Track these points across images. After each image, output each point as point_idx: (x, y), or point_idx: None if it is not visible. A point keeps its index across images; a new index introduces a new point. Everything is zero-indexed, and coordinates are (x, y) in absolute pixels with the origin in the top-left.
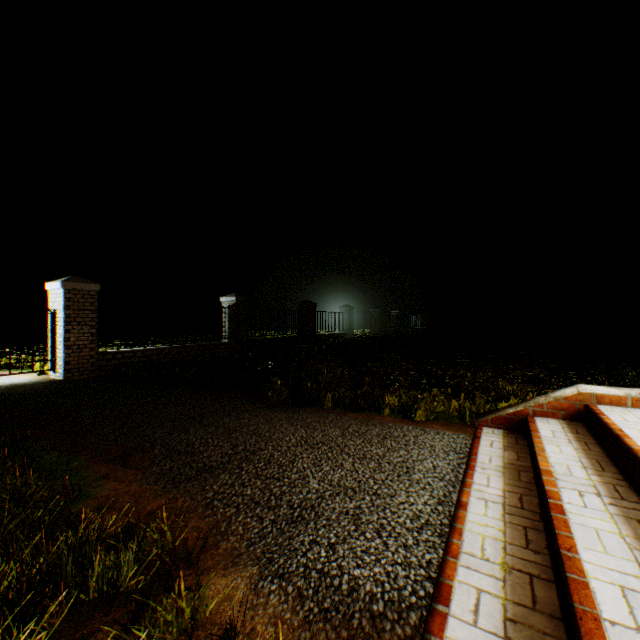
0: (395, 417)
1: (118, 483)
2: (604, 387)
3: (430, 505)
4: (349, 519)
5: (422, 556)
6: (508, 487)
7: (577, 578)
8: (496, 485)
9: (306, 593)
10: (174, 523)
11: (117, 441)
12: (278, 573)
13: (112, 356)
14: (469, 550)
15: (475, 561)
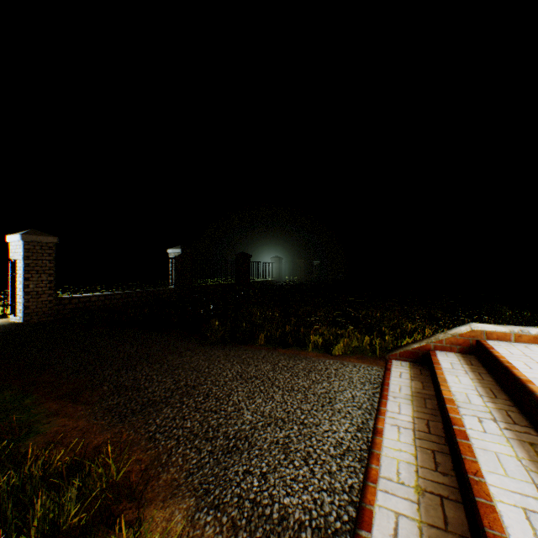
0: (318, 352)
1: (67, 419)
2: (492, 325)
3: (350, 432)
4: (279, 448)
5: (345, 481)
6: (417, 414)
7: (485, 502)
8: (406, 412)
9: (239, 523)
10: (118, 456)
11: (69, 379)
12: (214, 504)
13: (69, 301)
14: (386, 475)
15: (392, 485)
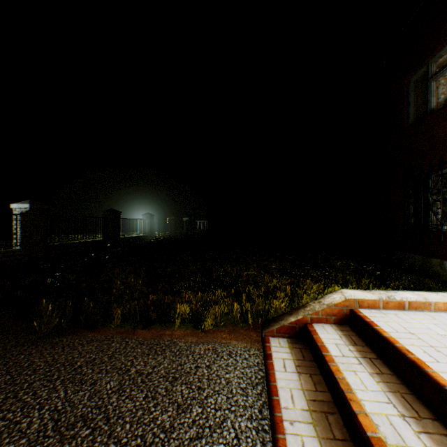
0: (186, 329)
1: None
2: (361, 291)
3: None
4: None
5: None
6: None
7: None
8: None
9: None
10: None
11: None
12: None
13: None
14: None
15: None
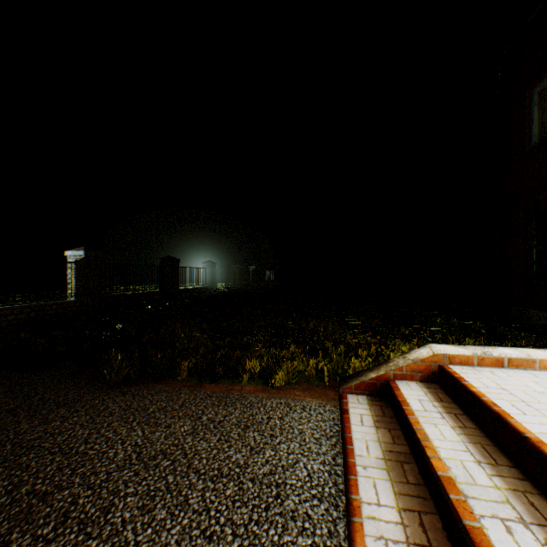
0: (257, 385)
1: None
2: (452, 346)
3: None
4: None
5: None
6: (402, 501)
7: None
8: (388, 500)
9: None
10: None
11: None
12: None
13: None
14: None
15: None
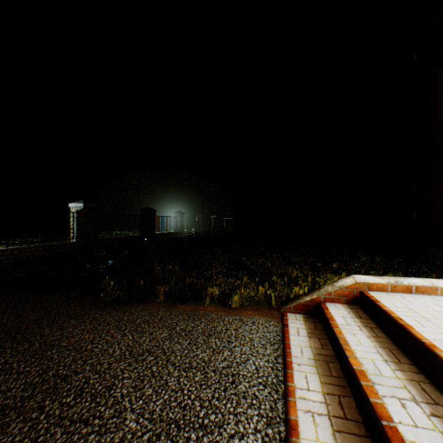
0: (217, 306)
1: None
2: (371, 276)
3: (260, 431)
4: None
5: None
6: (326, 388)
7: None
8: (315, 387)
9: None
10: None
11: None
12: None
13: None
14: None
15: None
